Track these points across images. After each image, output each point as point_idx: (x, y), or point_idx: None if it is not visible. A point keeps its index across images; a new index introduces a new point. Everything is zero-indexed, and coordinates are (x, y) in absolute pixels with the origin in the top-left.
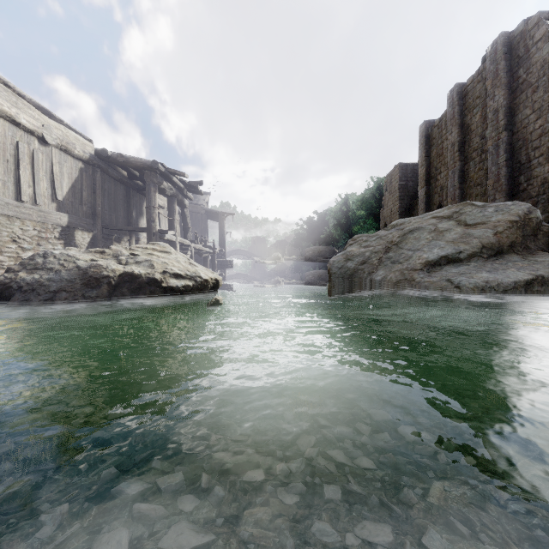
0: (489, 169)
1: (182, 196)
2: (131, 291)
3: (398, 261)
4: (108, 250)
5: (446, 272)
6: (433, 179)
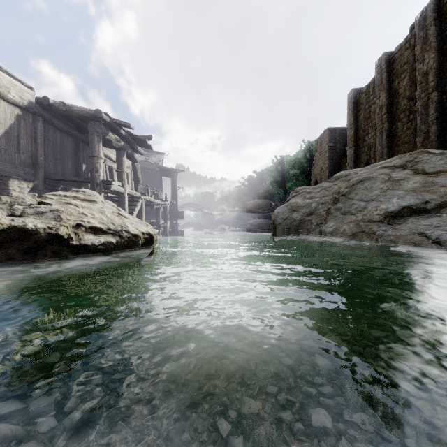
0: (418, 127)
1: (131, 149)
2: (23, 252)
3: (349, 212)
4: (5, 198)
5: (414, 224)
6: (361, 140)
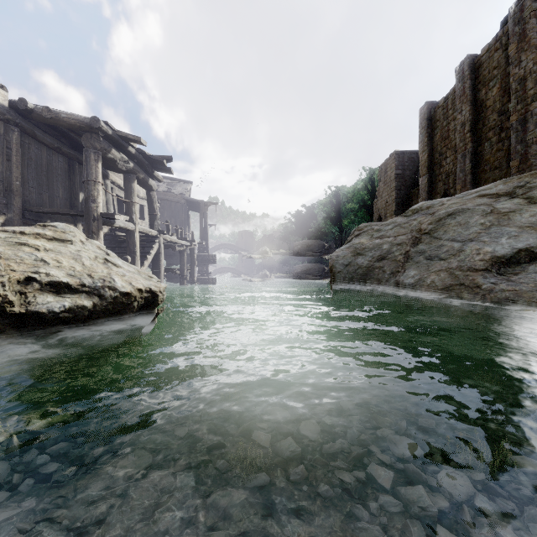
0: (513, 148)
1: (145, 174)
2: None
3: (438, 256)
4: None
5: None
6: (437, 166)
